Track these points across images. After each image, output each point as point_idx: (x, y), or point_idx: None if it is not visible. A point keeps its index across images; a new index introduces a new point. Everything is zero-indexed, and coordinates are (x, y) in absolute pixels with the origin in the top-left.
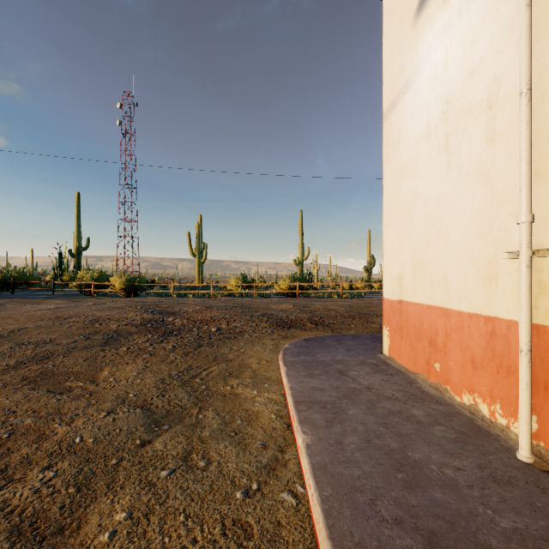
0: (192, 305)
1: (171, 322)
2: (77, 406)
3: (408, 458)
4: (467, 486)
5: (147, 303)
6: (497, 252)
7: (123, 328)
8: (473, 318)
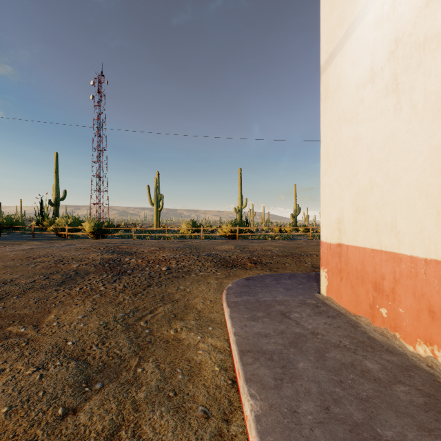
0: (148, 246)
1: (127, 261)
2: (7, 358)
3: (380, 438)
4: None
5: (110, 244)
6: None
7: (83, 267)
8: (432, 265)
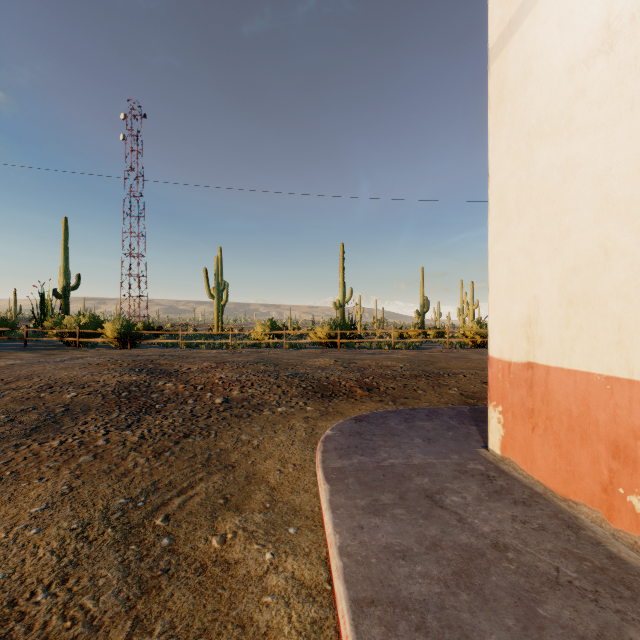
0: (200, 361)
1: (160, 387)
2: None
3: None
4: None
5: (141, 357)
6: None
7: (82, 399)
8: None
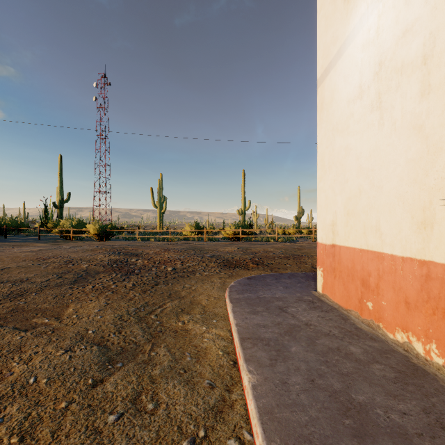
0: (153, 248)
1: (134, 262)
2: (38, 343)
3: (353, 401)
4: (417, 435)
5: (115, 246)
6: (433, 200)
7: (92, 267)
8: (407, 262)
